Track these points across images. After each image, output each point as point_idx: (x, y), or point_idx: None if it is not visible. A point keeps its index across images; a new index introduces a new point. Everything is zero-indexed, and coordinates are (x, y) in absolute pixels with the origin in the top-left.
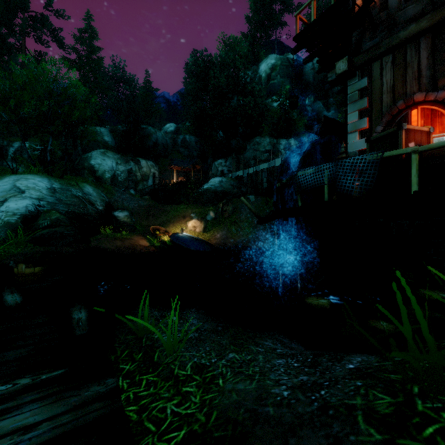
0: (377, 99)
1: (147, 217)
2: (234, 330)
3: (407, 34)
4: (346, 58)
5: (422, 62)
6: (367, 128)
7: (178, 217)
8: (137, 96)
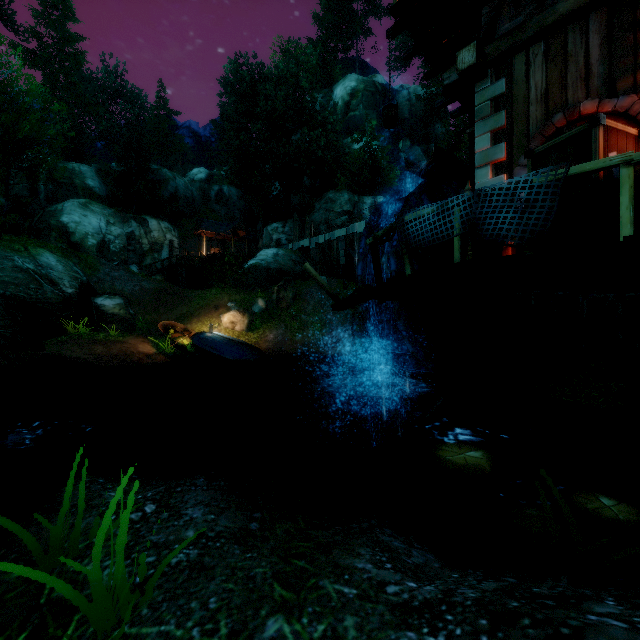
0: (520, 114)
1: (155, 307)
2: (287, 527)
3: (570, 6)
4: (474, 43)
5: (592, 53)
6: (505, 160)
7: (206, 308)
8: (145, 121)
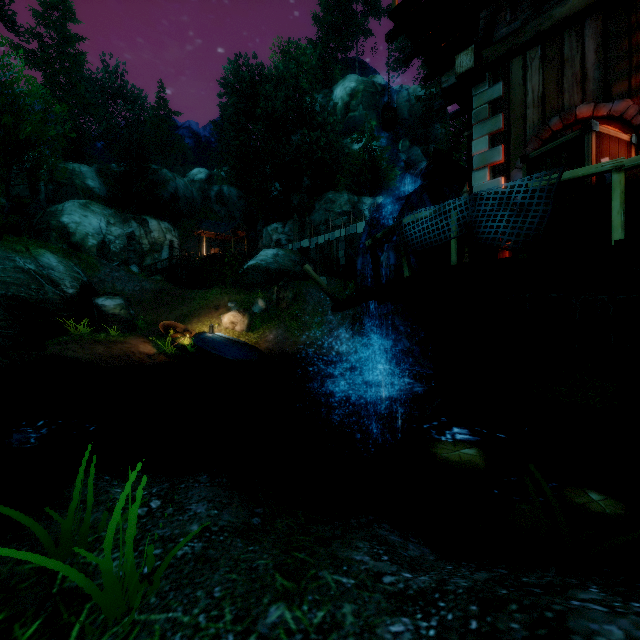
0: (517, 117)
1: (155, 308)
2: (288, 522)
3: (566, 12)
4: (472, 47)
5: (587, 58)
6: (502, 163)
7: (207, 309)
8: (145, 122)
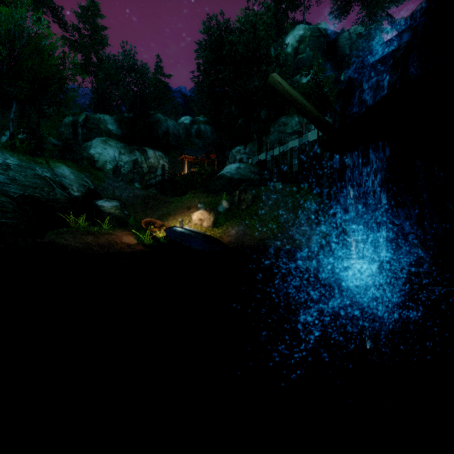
0: None
1: (144, 209)
2: None
3: None
4: None
5: None
6: None
7: (181, 209)
8: (149, 86)
